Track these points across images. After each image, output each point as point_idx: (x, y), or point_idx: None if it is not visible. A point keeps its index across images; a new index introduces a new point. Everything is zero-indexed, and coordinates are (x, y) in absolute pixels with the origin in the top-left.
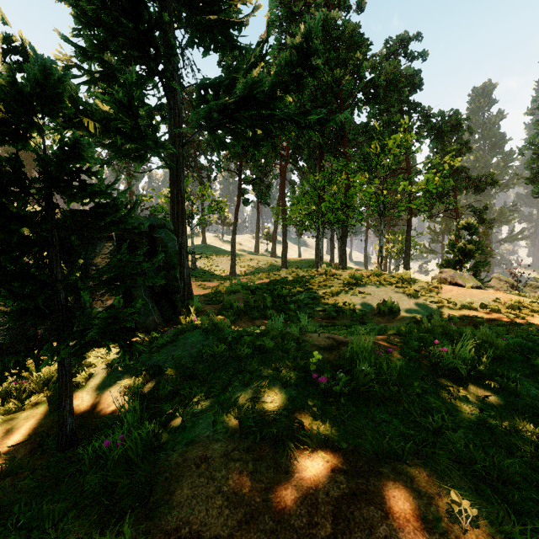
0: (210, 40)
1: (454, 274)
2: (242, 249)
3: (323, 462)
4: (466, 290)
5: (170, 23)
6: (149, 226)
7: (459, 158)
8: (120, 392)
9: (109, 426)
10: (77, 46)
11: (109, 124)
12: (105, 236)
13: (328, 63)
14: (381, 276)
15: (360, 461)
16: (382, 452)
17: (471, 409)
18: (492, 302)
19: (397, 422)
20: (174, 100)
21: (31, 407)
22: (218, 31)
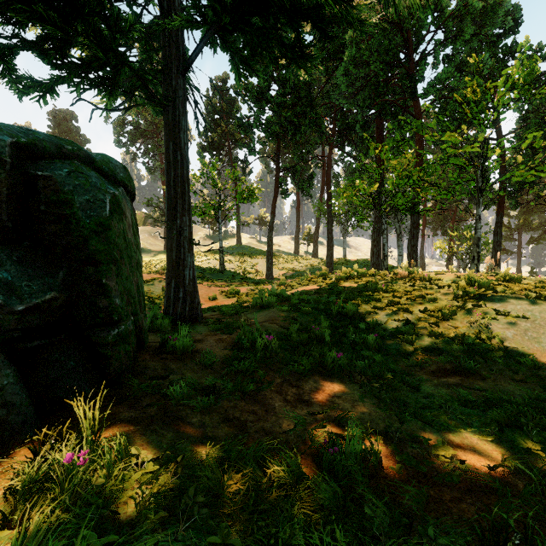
0: None
1: None
2: (280, 250)
3: None
4: None
5: None
6: (23, 147)
7: None
8: None
9: None
10: None
11: None
12: None
13: None
14: (520, 282)
15: None
16: None
17: None
18: None
19: None
20: None
21: None
22: None
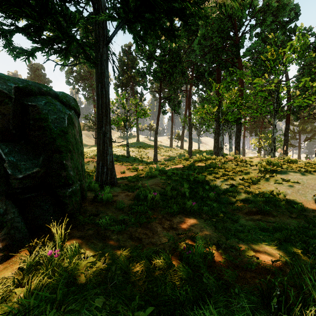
0: None
1: None
2: (161, 145)
3: None
4: None
5: None
6: (20, 89)
7: None
8: None
9: None
10: None
11: None
12: None
13: None
14: (297, 163)
15: None
16: None
17: None
18: None
19: None
20: (98, 3)
21: None
22: None
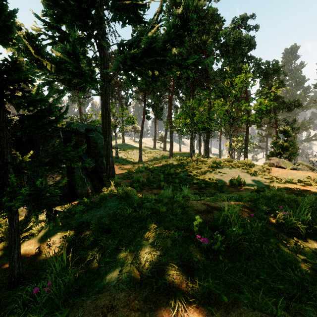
0: (126, 17)
1: (278, 160)
2: (146, 146)
3: (209, 315)
4: (288, 170)
5: (101, 5)
6: (85, 129)
7: (280, 89)
8: (60, 240)
9: (45, 270)
10: (44, 21)
11: (62, 66)
12: (55, 135)
13: (198, 32)
14: (232, 162)
15: (240, 315)
16: (257, 306)
17: (316, 261)
18: (305, 179)
19: (265, 276)
20: (104, 53)
21: (0, 250)
22: (131, 11)
